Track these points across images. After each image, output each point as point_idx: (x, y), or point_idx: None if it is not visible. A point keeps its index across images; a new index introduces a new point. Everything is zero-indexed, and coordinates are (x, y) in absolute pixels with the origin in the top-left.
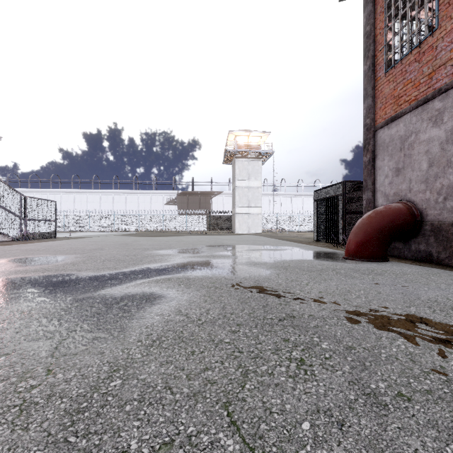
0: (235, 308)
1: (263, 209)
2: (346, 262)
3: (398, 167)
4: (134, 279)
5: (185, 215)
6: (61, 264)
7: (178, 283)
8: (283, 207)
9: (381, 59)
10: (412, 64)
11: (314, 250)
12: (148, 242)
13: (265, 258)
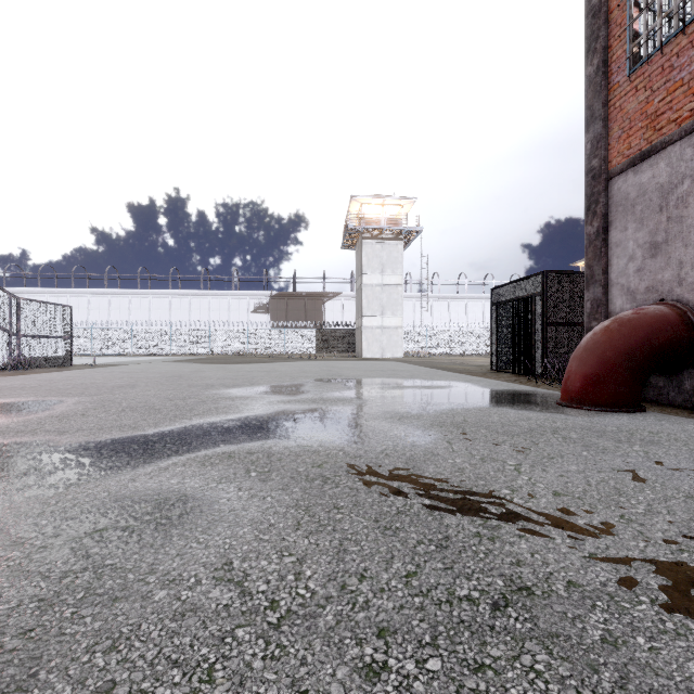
0: (369, 552)
1: (405, 319)
2: (569, 414)
3: (654, 241)
4: (159, 454)
5: (282, 329)
6: (38, 417)
7: (245, 466)
8: (436, 316)
9: (620, 51)
10: (684, 53)
11: (499, 389)
12: (218, 373)
13: (418, 405)
